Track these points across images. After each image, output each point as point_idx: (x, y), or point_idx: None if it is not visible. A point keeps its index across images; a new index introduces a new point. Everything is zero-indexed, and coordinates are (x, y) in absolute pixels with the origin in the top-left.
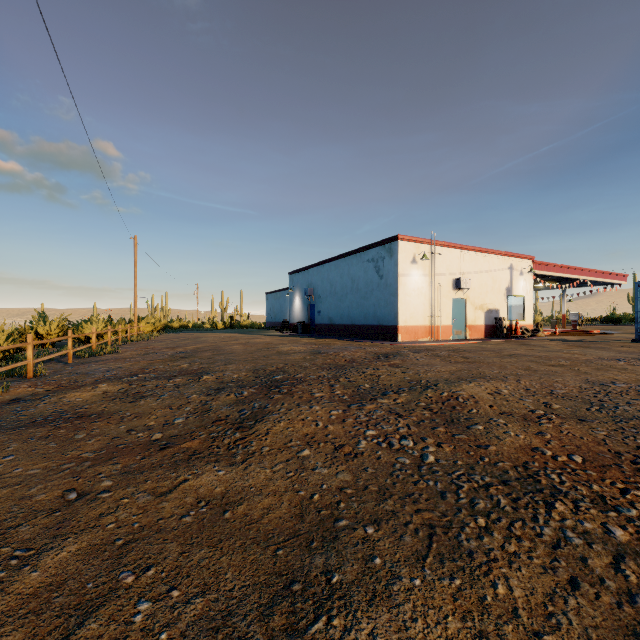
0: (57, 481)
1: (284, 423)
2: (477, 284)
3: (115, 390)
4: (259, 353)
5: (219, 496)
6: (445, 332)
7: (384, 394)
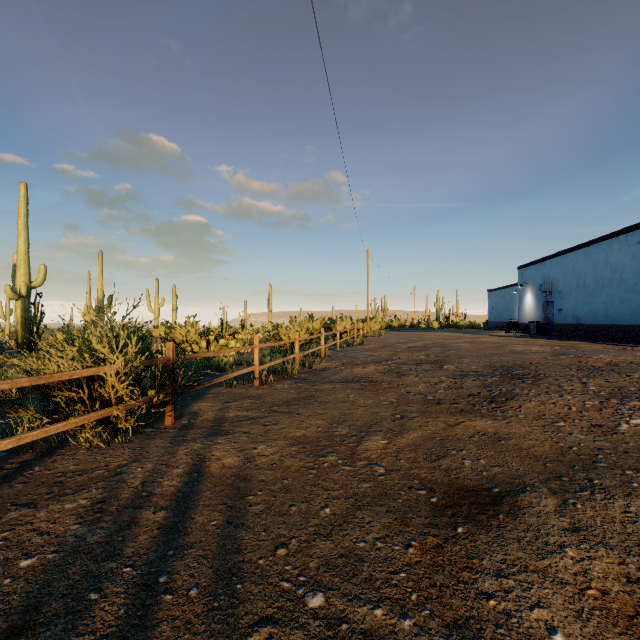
0: (385, 408)
1: (535, 402)
2: None
3: (381, 369)
4: (490, 351)
5: (491, 433)
6: None
7: None
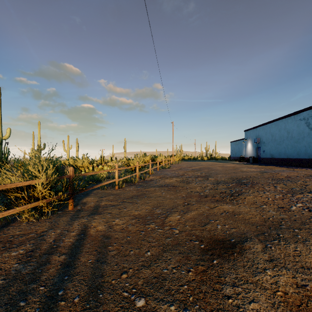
0: (180, 200)
1: (252, 196)
2: None
3: (178, 180)
4: (231, 171)
5: (231, 212)
6: None
7: (309, 192)
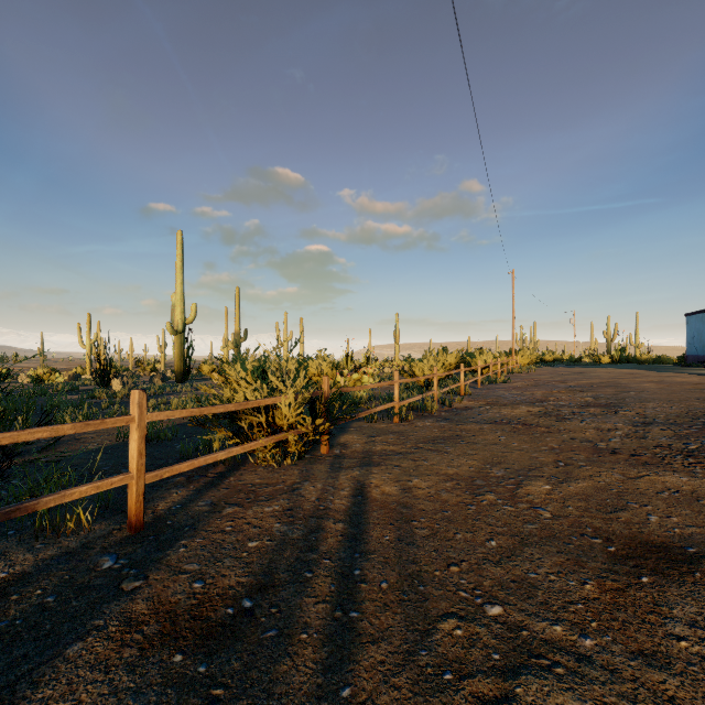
0: (545, 454)
1: None
2: None
3: (535, 411)
4: (687, 394)
5: (687, 491)
6: None
7: None
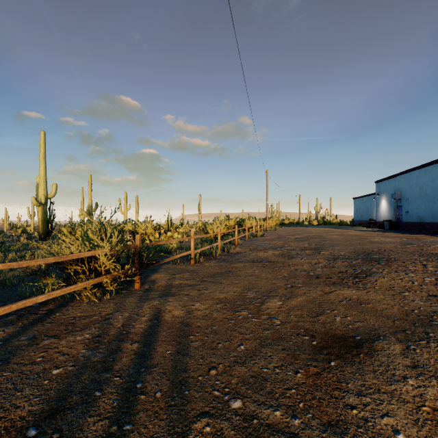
0: (280, 280)
1: (387, 278)
2: None
3: (277, 253)
4: (354, 241)
5: (355, 299)
6: None
7: None
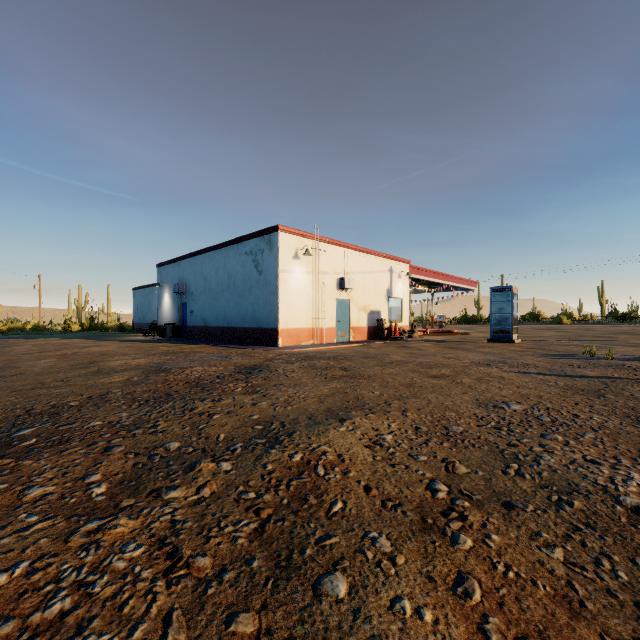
0: None
1: None
2: (361, 285)
3: None
4: (63, 373)
5: None
6: (329, 335)
7: (191, 468)
